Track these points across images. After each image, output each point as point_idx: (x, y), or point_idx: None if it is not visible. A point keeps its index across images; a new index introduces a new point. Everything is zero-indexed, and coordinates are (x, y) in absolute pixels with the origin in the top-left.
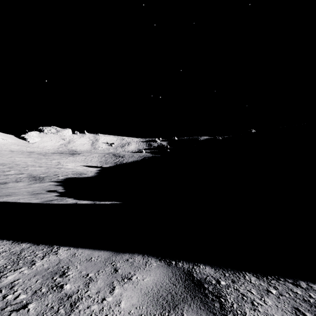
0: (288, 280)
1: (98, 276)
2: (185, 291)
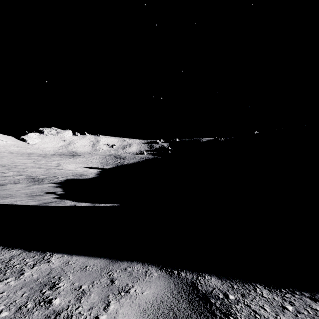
0: (304, 293)
1: (91, 288)
2: (190, 307)
